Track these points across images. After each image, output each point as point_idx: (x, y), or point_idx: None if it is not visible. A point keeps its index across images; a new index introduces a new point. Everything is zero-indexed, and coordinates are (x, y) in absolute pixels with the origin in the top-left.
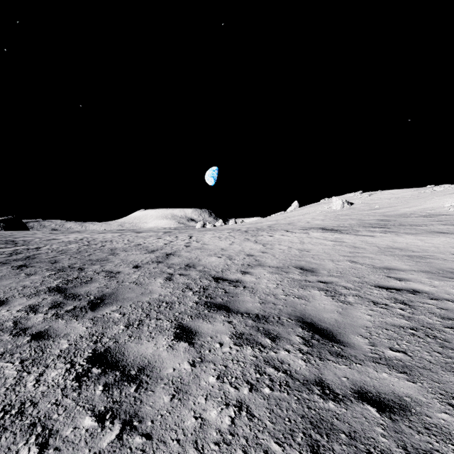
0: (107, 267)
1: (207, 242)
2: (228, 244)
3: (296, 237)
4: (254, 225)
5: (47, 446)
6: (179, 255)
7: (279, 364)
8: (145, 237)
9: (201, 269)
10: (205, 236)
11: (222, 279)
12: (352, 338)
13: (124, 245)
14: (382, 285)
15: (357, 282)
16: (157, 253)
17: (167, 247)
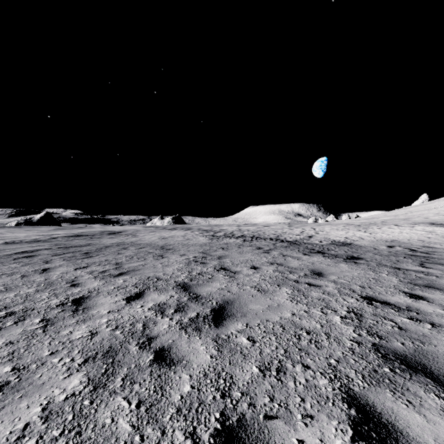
0: (288, 239)
1: (329, 232)
2: (344, 233)
3: (400, 229)
4: (368, 221)
5: (323, 250)
6: (316, 236)
7: (360, 250)
8: (280, 229)
9: (332, 241)
10: (325, 228)
11: (344, 243)
12: (384, 250)
13: (276, 233)
14: (419, 246)
15: (407, 245)
16: (302, 236)
17: (305, 234)
